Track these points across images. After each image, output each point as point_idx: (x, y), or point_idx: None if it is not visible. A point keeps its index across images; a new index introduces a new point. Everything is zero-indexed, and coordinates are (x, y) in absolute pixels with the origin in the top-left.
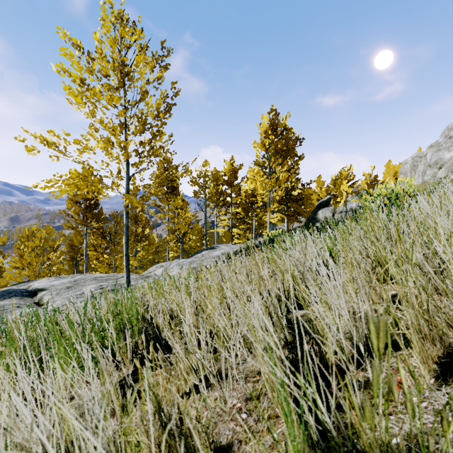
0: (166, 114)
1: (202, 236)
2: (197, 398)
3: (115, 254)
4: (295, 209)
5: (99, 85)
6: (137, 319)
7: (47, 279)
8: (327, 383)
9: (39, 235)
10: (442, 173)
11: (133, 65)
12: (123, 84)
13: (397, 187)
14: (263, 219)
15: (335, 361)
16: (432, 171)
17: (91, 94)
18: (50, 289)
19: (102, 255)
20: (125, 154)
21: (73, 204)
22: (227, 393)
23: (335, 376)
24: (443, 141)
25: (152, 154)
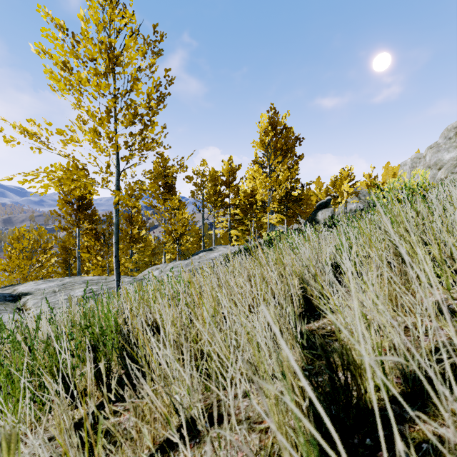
0: (159, 104)
1: (199, 238)
2: (178, 456)
3: (108, 256)
4: (295, 209)
5: (85, 71)
6: (115, 331)
7: (34, 283)
8: (373, 442)
9: (27, 236)
10: (441, 174)
11: (123, 51)
12: (113, 72)
13: (411, 181)
14: (262, 220)
15: (377, 401)
16: (431, 172)
17: (76, 79)
18: (35, 293)
19: (96, 258)
20: (114, 146)
21: (64, 204)
22: (222, 455)
23: (383, 429)
24: (442, 142)
25: (143, 146)
